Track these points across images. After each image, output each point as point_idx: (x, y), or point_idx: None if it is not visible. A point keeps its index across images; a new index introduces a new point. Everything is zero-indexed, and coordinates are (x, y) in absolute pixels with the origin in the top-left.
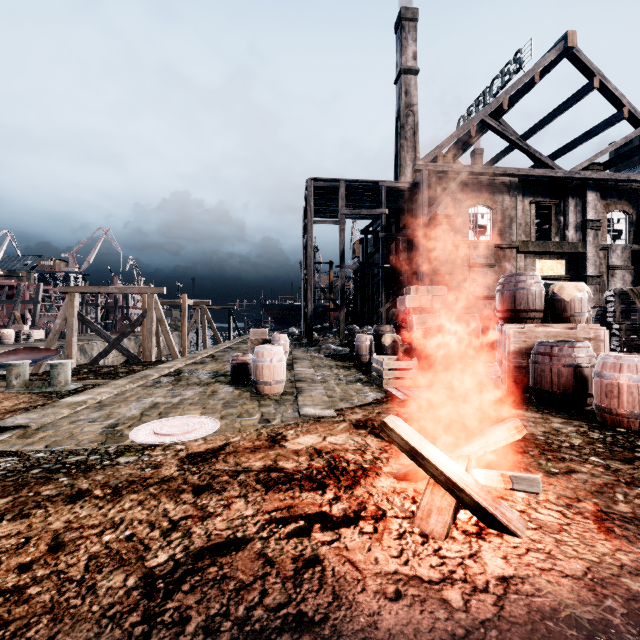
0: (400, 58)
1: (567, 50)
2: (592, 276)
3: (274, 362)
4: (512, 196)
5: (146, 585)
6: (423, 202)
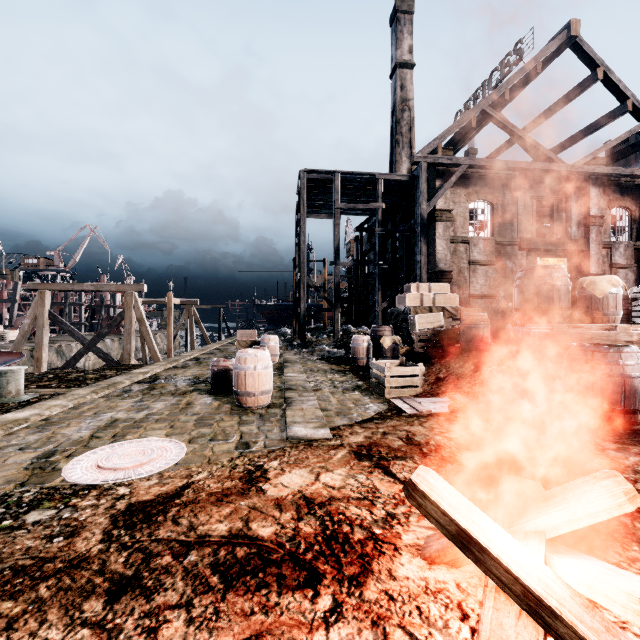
0: (395, 51)
1: (570, 39)
2: (595, 274)
3: (259, 369)
4: (513, 191)
5: None
6: (422, 196)
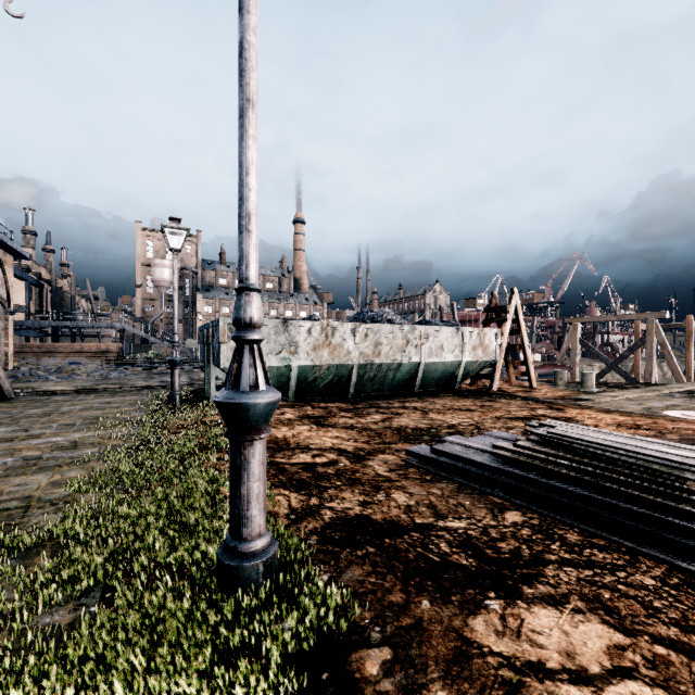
0: None
1: None
2: None
3: None
4: None
5: None
6: None
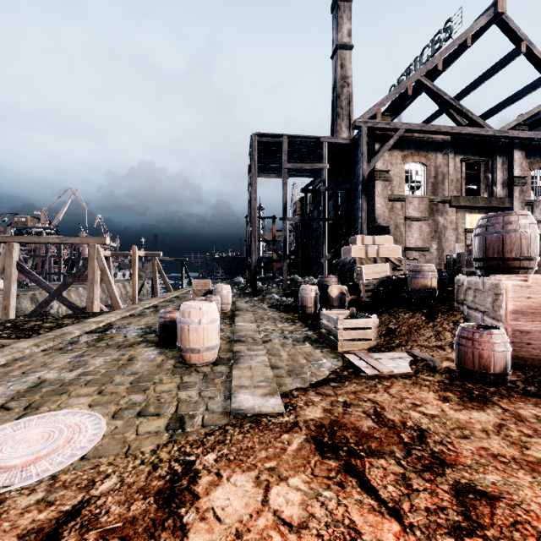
0: (336, 35)
1: (497, 16)
2: None
3: (203, 323)
4: (444, 154)
5: None
6: (363, 157)
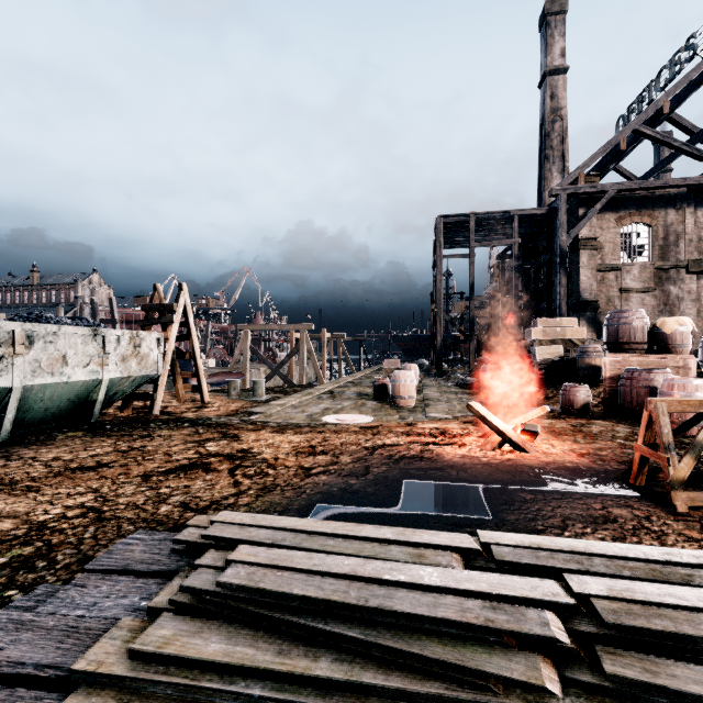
0: (544, 59)
1: None
2: None
3: (407, 382)
4: (679, 209)
5: (365, 448)
6: (561, 228)
